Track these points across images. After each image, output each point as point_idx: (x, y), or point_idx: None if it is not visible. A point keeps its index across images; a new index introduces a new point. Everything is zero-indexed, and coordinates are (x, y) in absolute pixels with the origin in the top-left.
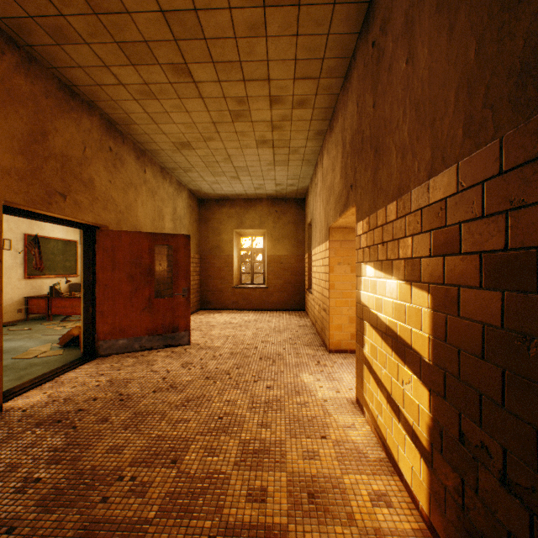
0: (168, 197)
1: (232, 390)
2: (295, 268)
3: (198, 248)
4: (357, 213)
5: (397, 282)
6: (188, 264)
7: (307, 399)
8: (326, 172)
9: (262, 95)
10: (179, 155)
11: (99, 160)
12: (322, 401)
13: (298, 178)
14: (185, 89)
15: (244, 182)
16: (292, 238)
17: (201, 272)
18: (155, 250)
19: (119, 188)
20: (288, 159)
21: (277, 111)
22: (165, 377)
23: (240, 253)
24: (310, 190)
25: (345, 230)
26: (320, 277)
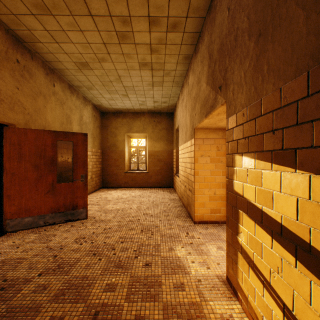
0: (75, 108)
1: (114, 269)
2: (167, 159)
3: (101, 145)
4: (228, 108)
5: (308, 176)
6: (86, 156)
7: (182, 279)
8: (192, 87)
9: (142, 15)
10: (81, 74)
11: (4, 68)
12: (196, 281)
13: (169, 97)
14: (75, 4)
15: (131, 99)
16: (165, 139)
17: (102, 162)
18: (64, 146)
19: (27, 95)
20: (163, 80)
21: (155, 33)
22: (56, 255)
23: (130, 149)
24: (177, 105)
25: (207, 130)
26: (186, 166)
